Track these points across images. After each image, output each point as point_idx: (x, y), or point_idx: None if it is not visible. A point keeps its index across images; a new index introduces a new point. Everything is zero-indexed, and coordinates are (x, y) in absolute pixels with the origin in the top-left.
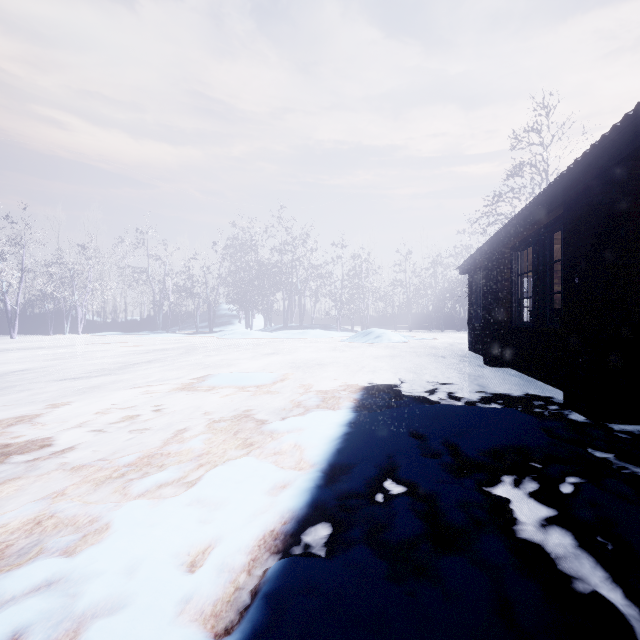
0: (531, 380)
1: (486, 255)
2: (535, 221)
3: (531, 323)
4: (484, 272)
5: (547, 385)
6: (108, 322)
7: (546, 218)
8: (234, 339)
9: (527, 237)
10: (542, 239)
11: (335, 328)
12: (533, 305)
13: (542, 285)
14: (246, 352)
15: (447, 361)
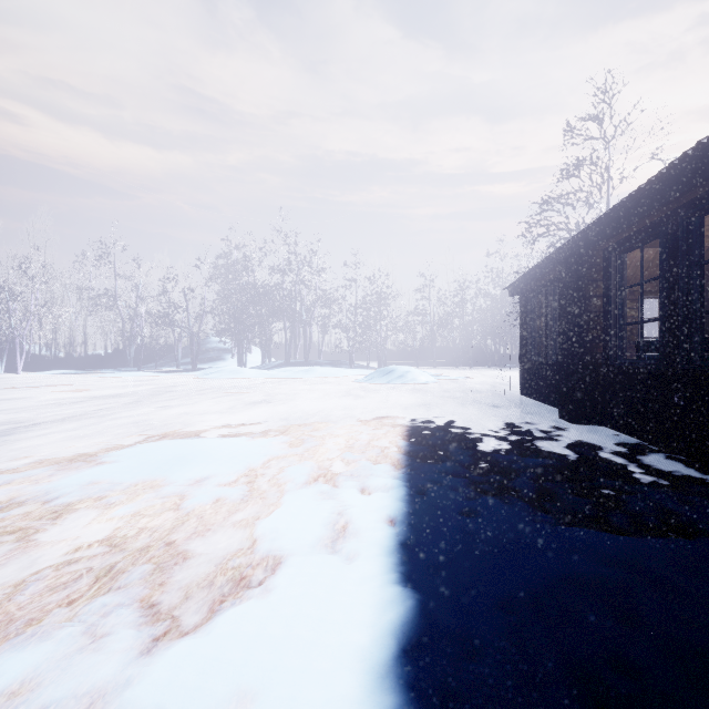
0: (658, 451)
1: (565, 262)
2: (688, 189)
3: (652, 361)
4: (560, 287)
5: (696, 463)
6: (68, 357)
7: (702, 186)
8: (219, 379)
9: (643, 229)
10: (685, 225)
11: (347, 364)
12: (662, 332)
13: (685, 299)
14: (225, 399)
15: (504, 413)
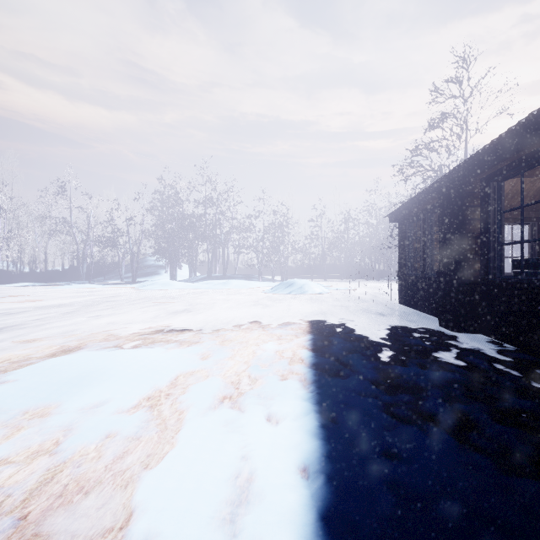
0: None
1: (445, 191)
2: None
3: (534, 277)
4: (440, 213)
5: None
6: (33, 272)
7: None
8: (152, 290)
9: (525, 157)
10: None
11: (257, 278)
12: None
13: None
14: (152, 309)
15: (390, 320)
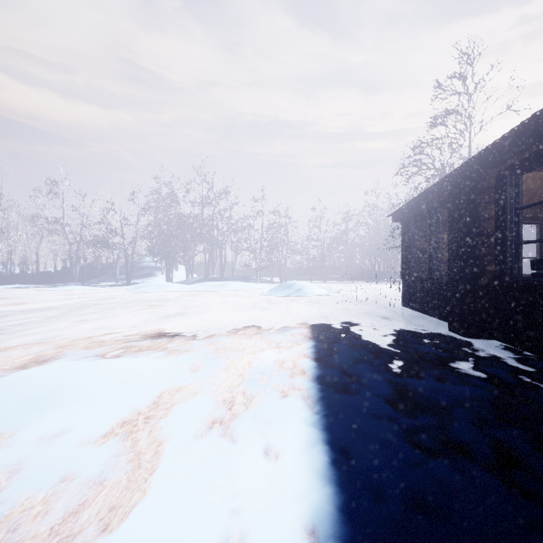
0: None
1: (456, 186)
2: None
3: None
4: (450, 210)
5: None
6: (25, 274)
7: None
8: (146, 292)
9: None
10: None
11: (255, 279)
12: None
13: None
14: (144, 312)
15: (395, 325)
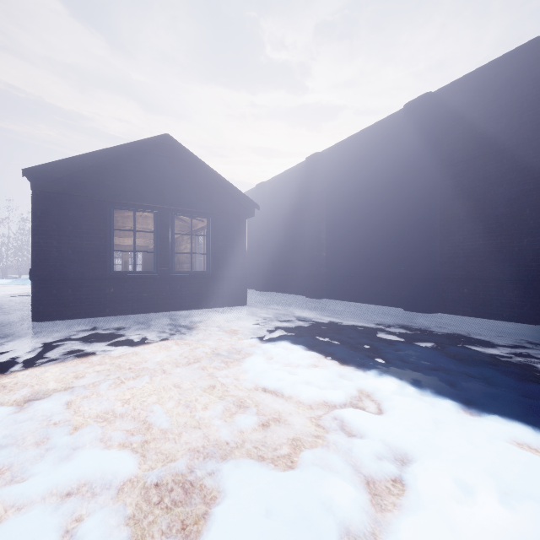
0: None
1: None
2: None
3: None
4: None
5: None
6: None
7: None
8: None
9: None
10: None
11: (1, 277)
12: None
13: None
14: None
15: None
